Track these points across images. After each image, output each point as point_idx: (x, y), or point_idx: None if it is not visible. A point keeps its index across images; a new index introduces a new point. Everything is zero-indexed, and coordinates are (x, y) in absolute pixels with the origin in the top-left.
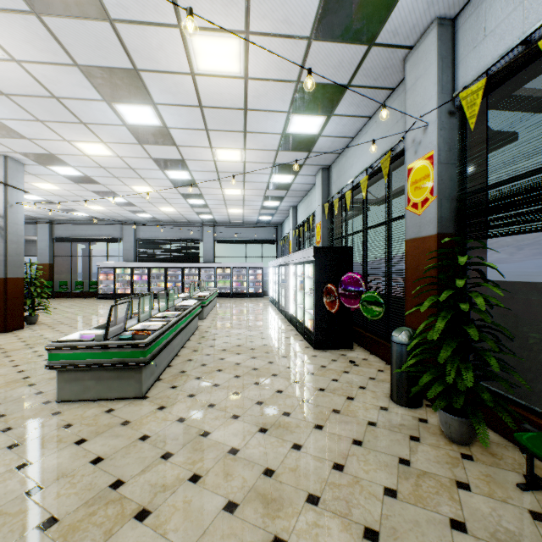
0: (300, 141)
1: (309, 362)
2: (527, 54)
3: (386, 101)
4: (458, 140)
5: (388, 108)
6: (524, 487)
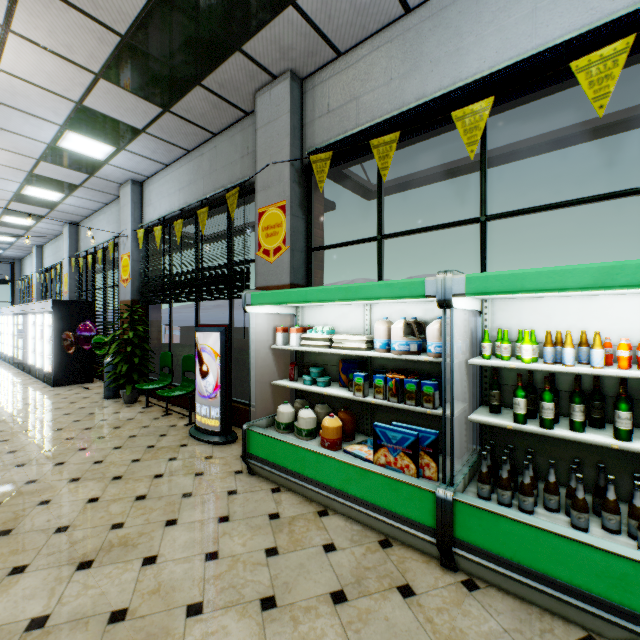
0: (39, 201)
1: (45, 394)
2: (161, 224)
3: (117, 200)
4: (145, 249)
5: (117, 206)
6: (145, 407)
